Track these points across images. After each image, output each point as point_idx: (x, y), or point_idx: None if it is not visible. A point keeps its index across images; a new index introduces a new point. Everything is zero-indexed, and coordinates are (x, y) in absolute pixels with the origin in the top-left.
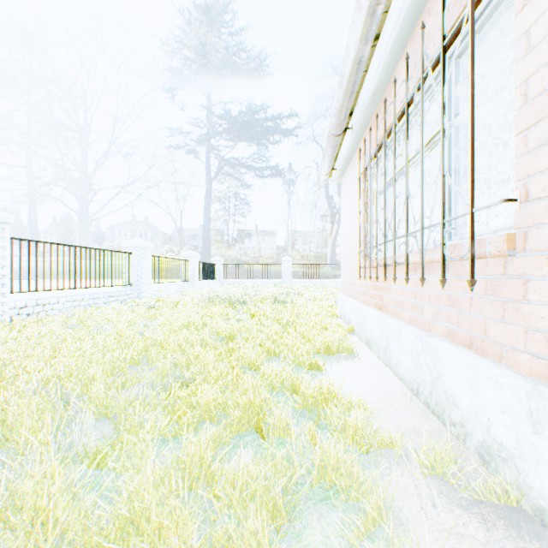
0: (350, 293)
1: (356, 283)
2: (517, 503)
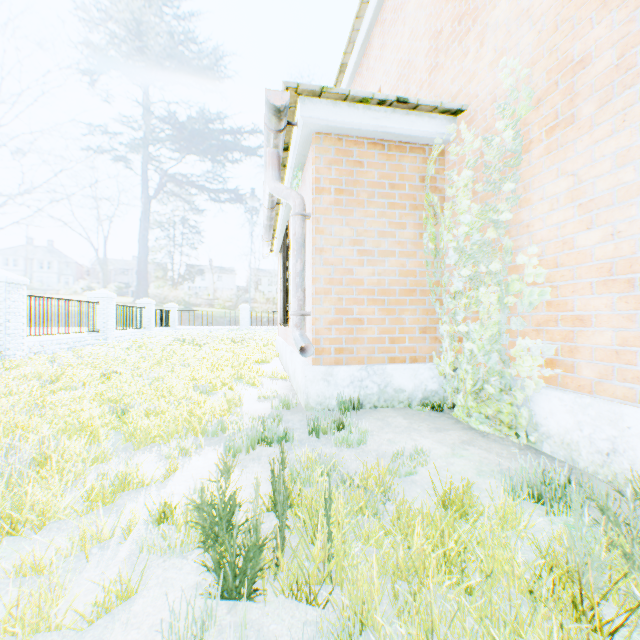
0: (281, 334)
1: (282, 328)
2: (288, 378)
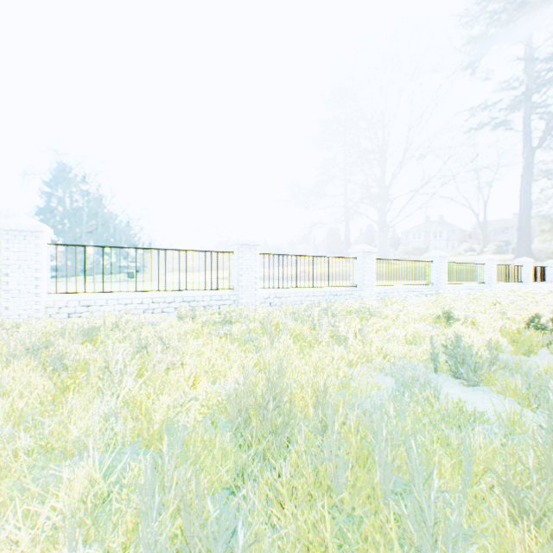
0: None
1: None
2: None
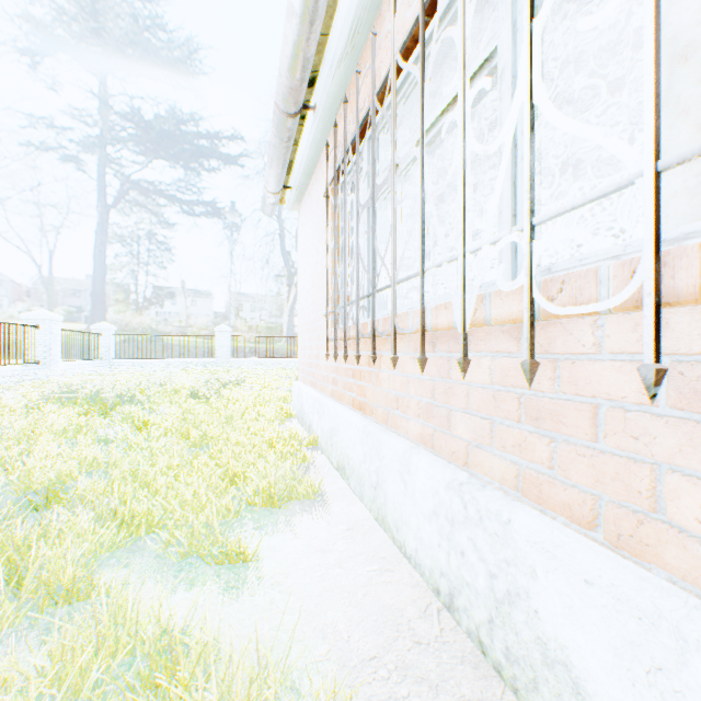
0: (312, 380)
1: (322, 365)
2: None
